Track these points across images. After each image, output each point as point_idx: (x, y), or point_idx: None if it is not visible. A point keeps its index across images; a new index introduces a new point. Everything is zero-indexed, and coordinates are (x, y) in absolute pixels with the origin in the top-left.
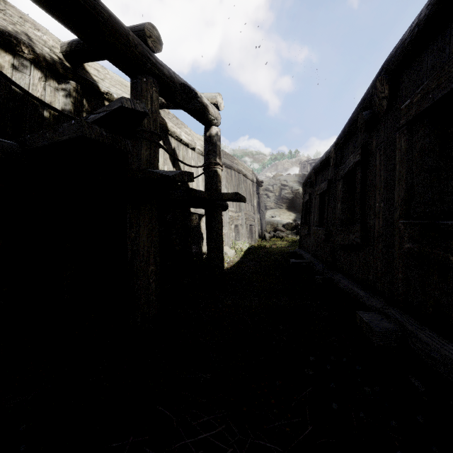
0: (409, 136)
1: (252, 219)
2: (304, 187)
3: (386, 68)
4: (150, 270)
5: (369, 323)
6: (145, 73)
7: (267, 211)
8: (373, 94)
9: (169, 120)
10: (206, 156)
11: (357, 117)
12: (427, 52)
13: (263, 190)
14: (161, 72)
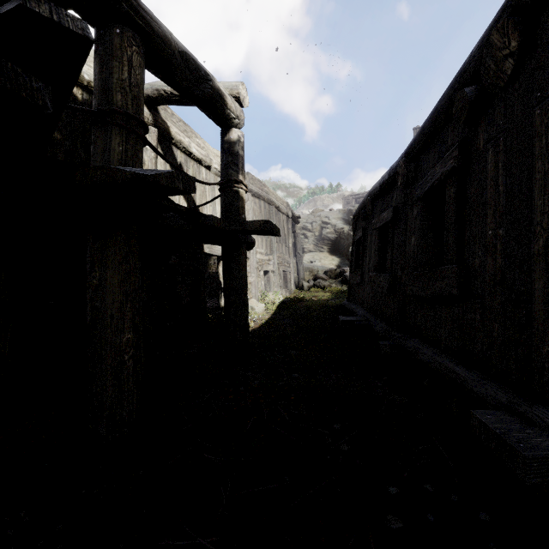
0: None
1: (286, 264)
2: (354, 222)
3: (512, 5)
4: (124, 339)
5: (506, 439)
6: (119, 22)
7: (304, 254)
8: (483, 57)
9: (173, 124)
10: (223, 170)
11: (448, 104)
12: None
13: (300, 229)
14: (148, 25)
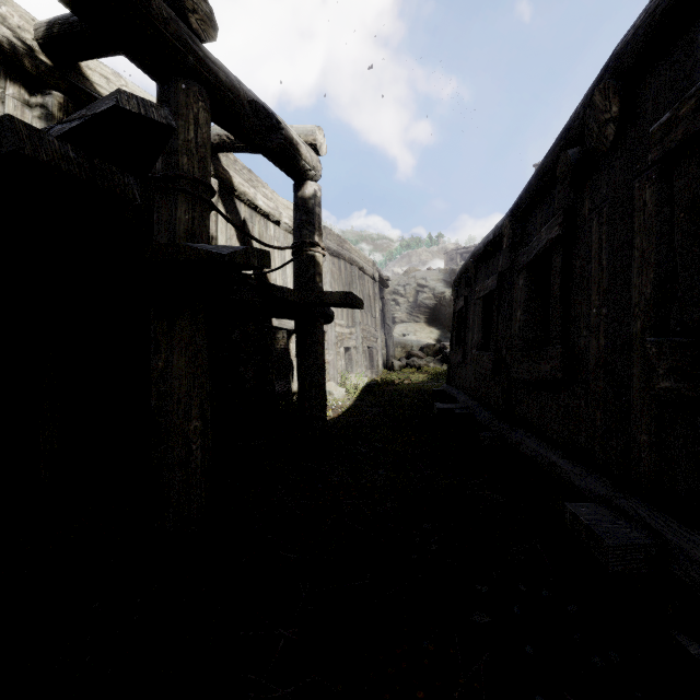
0: (663, 185)
1: (372, 339)
2: (455, 288)
3: (613, 67)
4: (192, 427)
5: (594, 529)
6: (184, 76)
7: (395, 326)
8: (587, 117)
9: (236, 173)
10: (296, 231)
11: (554, 162)
12: None
13: (390, 294)
14: (215, 76)
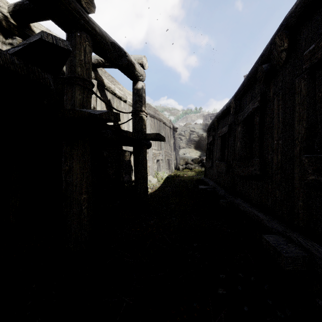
0: (310, 80)
1: (169, 155)
2: (208, 132)
3: (285, 24)
4: (82, 198)
5: (277, 248)
6: (79, 29)
7: (180, 149)
8: (272, 49)
9: (105, 78)
10: (134, 104)
11: (255, 71)
12: None
13: (177, 135)
14: (94, 29)
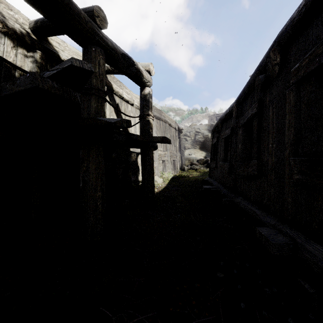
0: (297, 93)
1: (175, 156)
2: (212, 133)
3: (278, 41)
4: (97, 195)
5: (267, 237)
6: (94, 44)
7: (185, 150)
8: (267, 62)
9: (114, 83)
10: (141, 109)
11: (254, 80)
12: (312, 27)
13: (183, 135)
14: (107, 44)
